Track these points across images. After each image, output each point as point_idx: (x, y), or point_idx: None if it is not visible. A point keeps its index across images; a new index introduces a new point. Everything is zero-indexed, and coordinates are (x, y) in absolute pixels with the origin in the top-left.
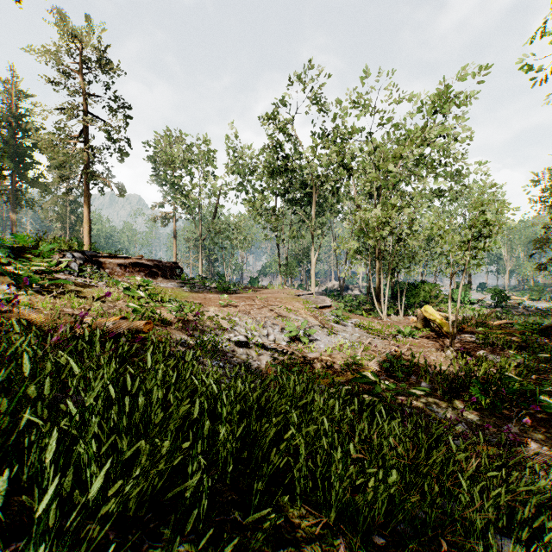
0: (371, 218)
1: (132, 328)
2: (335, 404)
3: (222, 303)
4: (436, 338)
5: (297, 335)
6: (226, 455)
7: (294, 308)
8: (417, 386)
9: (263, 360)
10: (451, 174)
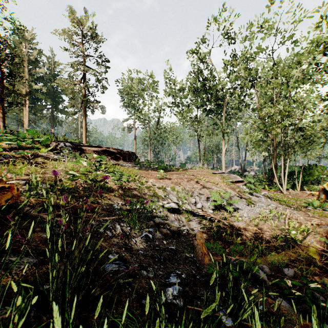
0: (275, 113)
1: None
2: None
3: (158, 176)
4: None
5: (221, 203)
6: None
7: (215, 181)
8: None
9: (192, 226)
10: None
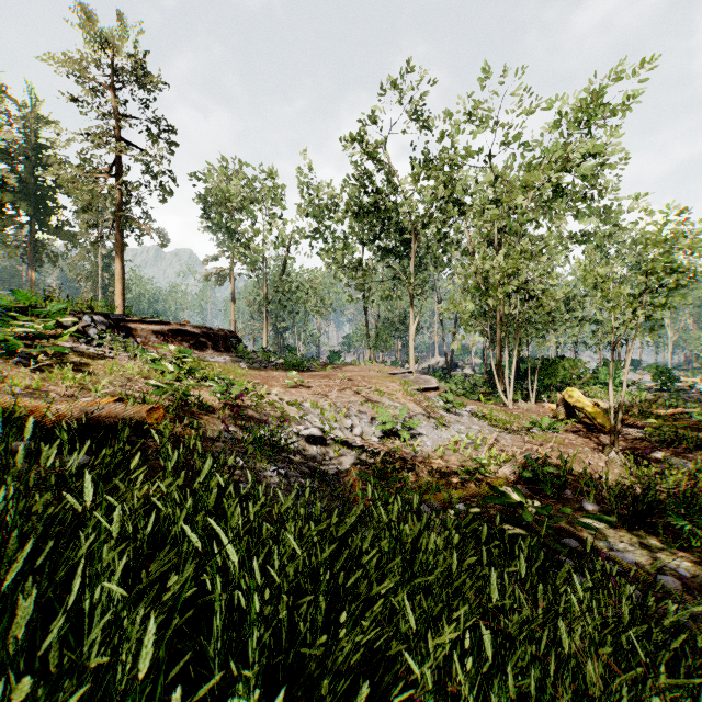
0: (492, 269)
1: (131, 416)
2: (493, 580)
3: (289, 382)
4: (587, 433)
5: (394, 427)
6: (260, 695)
7: (388, 390)
8: (575, 507)
9: (345, 464)
10: (599, 212)
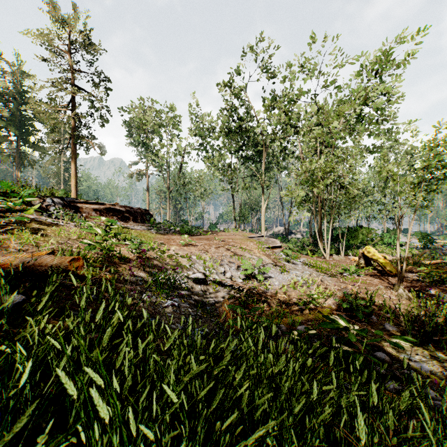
0: (316, 168)
1: (58, 265)
2: (362, 421)
3: (182, 242)
4: (380, 276)
5: (252, 272)
6: None
7: (248, 248)
8: (380, 328)
9: (220, 297)
10: (384, 132)
